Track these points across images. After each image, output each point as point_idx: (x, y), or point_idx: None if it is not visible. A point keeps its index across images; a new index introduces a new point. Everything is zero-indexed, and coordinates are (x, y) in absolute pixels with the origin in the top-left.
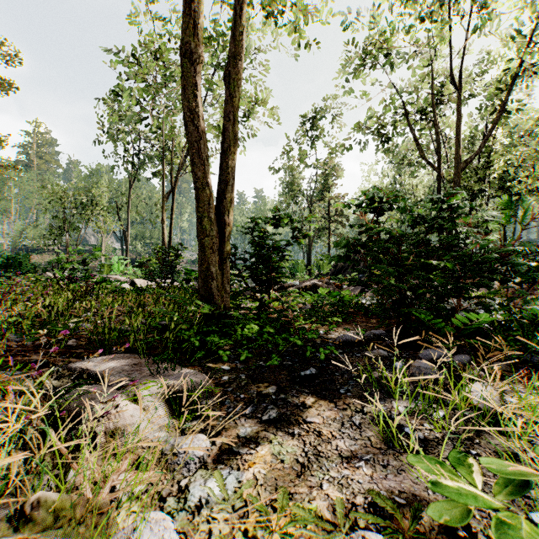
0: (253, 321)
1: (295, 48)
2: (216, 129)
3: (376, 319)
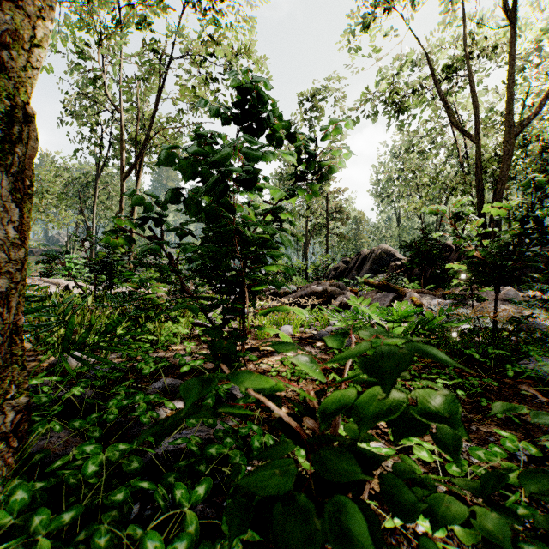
0: None
1: None
2: (193, 95)
3: (526, 383)
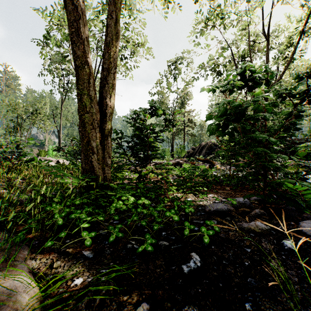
0: (131, 191)
1: (164, 8)
2: None
3: (229, 187)
